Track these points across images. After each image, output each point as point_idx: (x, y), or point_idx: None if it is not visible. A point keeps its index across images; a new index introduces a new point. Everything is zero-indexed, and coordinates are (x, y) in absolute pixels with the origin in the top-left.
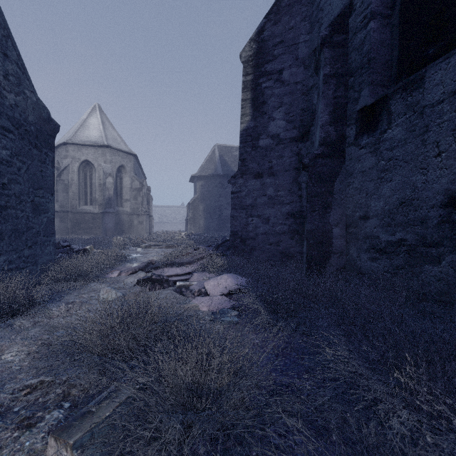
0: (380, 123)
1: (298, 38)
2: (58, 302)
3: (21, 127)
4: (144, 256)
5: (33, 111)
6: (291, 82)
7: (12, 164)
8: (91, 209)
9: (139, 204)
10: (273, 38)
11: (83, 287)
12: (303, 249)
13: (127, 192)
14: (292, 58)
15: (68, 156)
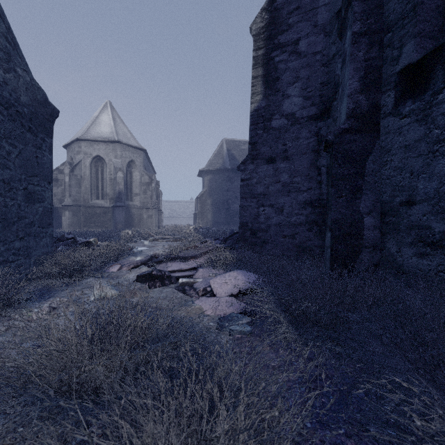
0: (432, 82)
1: (317, 1)
2: (44, 301)
3: (12, 107)
4: (150, 250)
5: (26, 92)
6: (308, 53)
7: (0, 147)
8: (102, 203)
9: (148, 198)
10: (287, 5)
11: (77, 283)
12: (326, 242)
13: (136, 187)
14: (310, 26)
15: (80, 152)
